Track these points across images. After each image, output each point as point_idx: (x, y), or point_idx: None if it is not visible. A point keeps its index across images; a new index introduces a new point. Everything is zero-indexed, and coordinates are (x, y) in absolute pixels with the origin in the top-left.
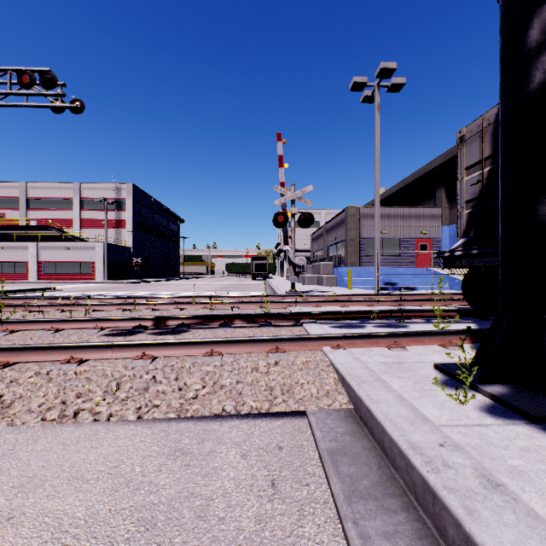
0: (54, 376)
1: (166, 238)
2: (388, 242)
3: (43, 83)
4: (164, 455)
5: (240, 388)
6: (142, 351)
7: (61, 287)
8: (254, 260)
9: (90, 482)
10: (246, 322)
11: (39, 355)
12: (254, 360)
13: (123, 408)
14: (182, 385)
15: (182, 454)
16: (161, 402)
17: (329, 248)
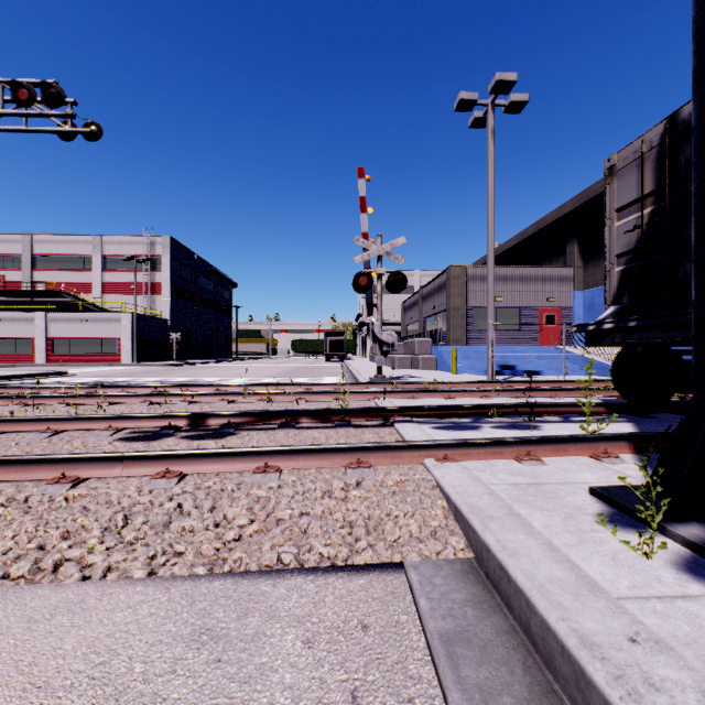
0: (33, 505)
1: (214, 307)
2: (504, 312)
3: (47, 99)
4: (182, 642)
5: (304, 524)
6: (166, 467)
7: (76, 372)
8: (328, 336)
9: (58, 694)
10: (316, 420)
11: (17, 471)
12: (326, 479)
13: (128, 557)
14: (220, 519)
15: (211, 638)
16: (186, 547)
17: (426, 320)
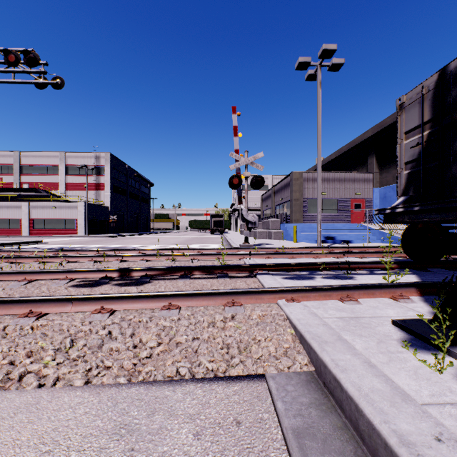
0: (8, 332)
1: (138, 199)
2: (327, 202)
3: (27, 61)
4: (107, 434)
5: (195, 346)
6: (101, 305)
7: (48, 241)
8: (213, 218)
9: None
10: (204, 273)
11: None
12: (211, 314)
13: (71, 370)
14: (137, 342)
15: (127, 432)
16: (113, 363)
17: (276, 207)
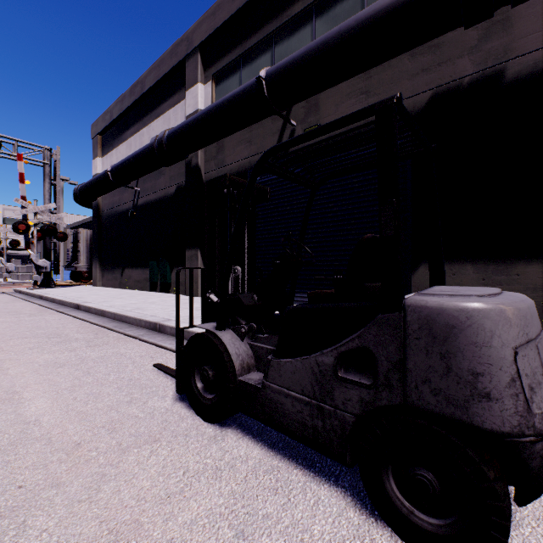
0: None
1: None
2: None
3: None
4: None
5: None
6: None
7: None
8: None
9: None
10: None
11: None
12: None
13: None
14: None
15: None
16: None
17: None
